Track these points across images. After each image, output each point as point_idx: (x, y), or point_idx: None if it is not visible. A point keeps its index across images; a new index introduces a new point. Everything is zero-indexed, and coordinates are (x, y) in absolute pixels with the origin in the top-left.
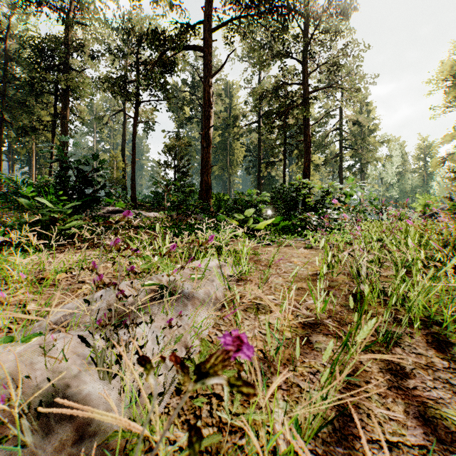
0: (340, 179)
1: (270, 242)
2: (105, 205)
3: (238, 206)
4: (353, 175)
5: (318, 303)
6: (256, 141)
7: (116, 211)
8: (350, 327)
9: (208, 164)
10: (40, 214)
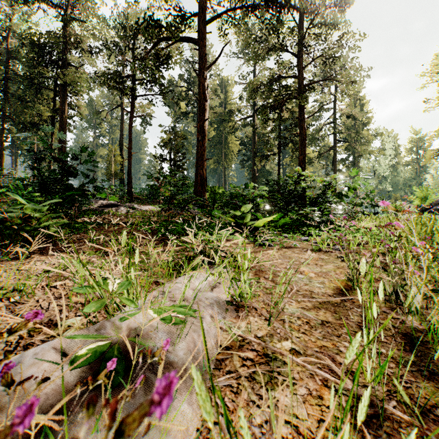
0: (334, 172)
1: (271, 243)
2: (100, 199)
3: (234, 201)
4: (347, 168)
5: (367, 365)
6: (250, 135)
7: (110, 205)
8: (435, 422)
9: (203, 158)
10: (9, 212)
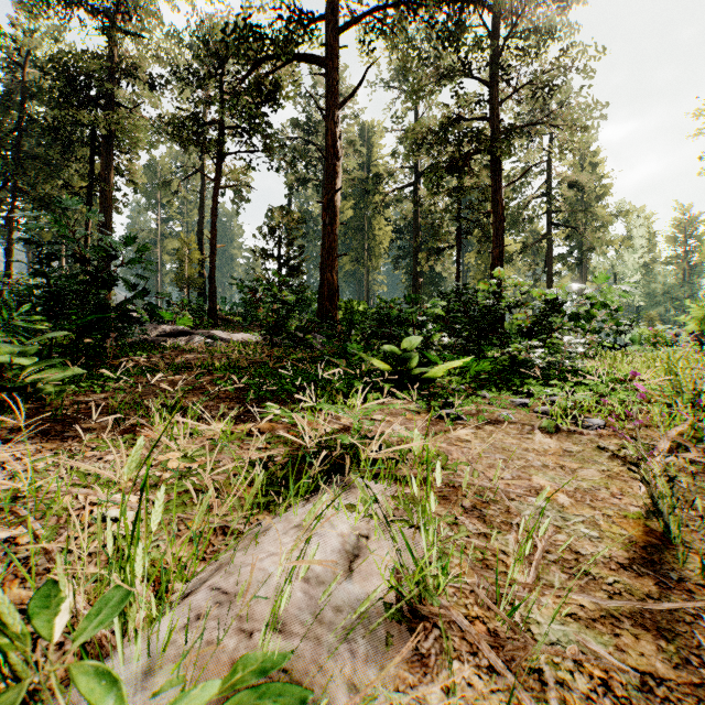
0: (549, 275)
1: (462, 414)
2: (162, 322)
3: (387, 329)
4: (570, 269)
5: None
6: (410, 216)
7: (177, 333)
8: None
9: (333, 253)
10: None
